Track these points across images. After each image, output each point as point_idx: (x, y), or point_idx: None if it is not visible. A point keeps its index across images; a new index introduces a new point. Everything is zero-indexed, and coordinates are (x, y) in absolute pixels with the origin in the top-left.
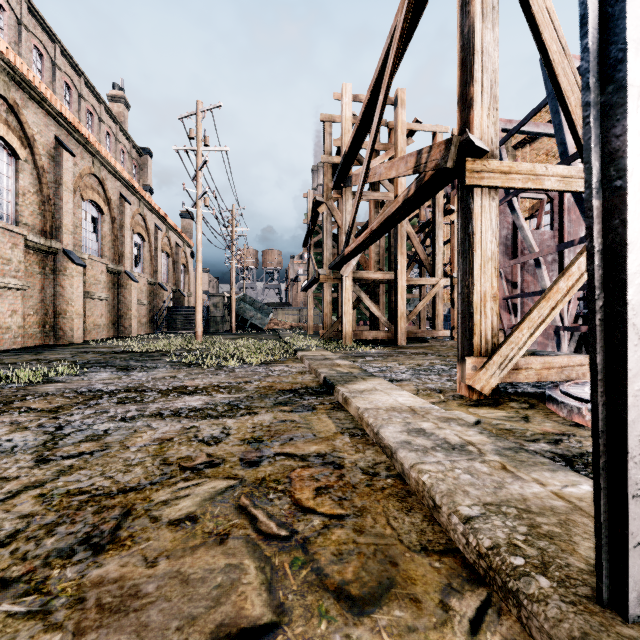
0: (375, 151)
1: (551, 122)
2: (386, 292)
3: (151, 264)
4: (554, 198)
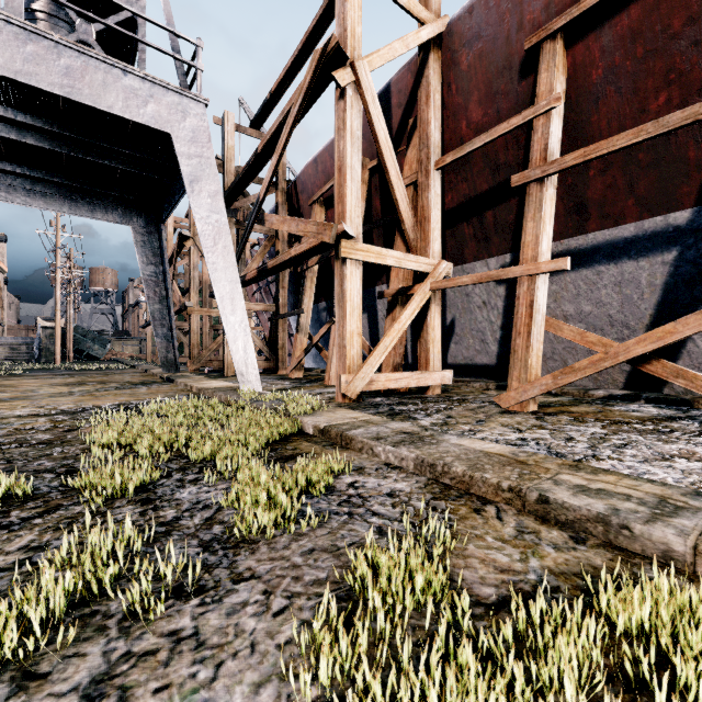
0: None
1: None
2: (214, 330)
3: None
4: None
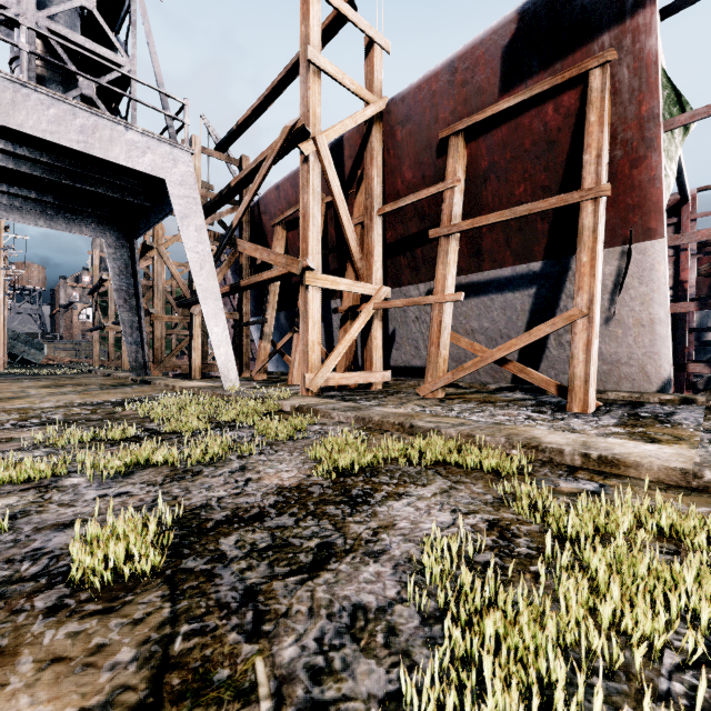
0: None
1: None
2: (166, 334)
3: None
4: None
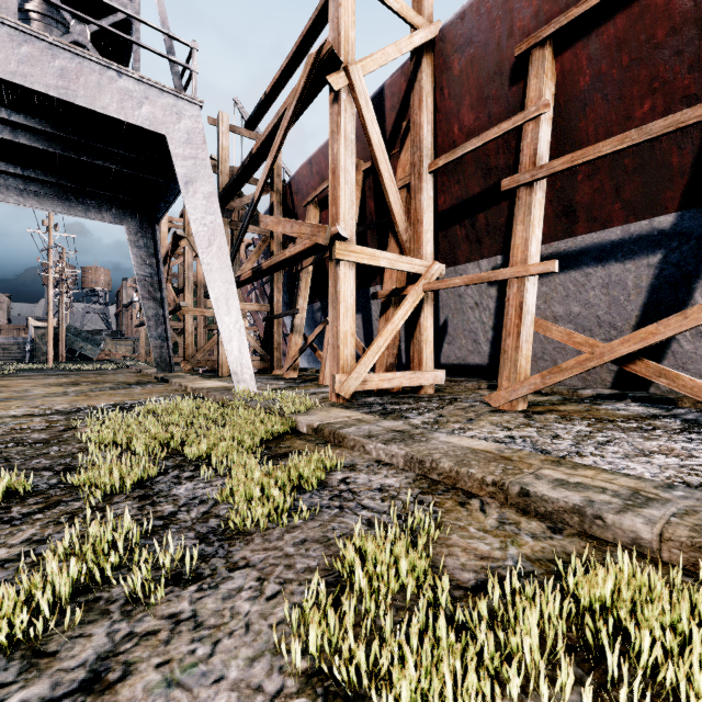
0: None
1: None
2: (208, 330)
3: None
4: None
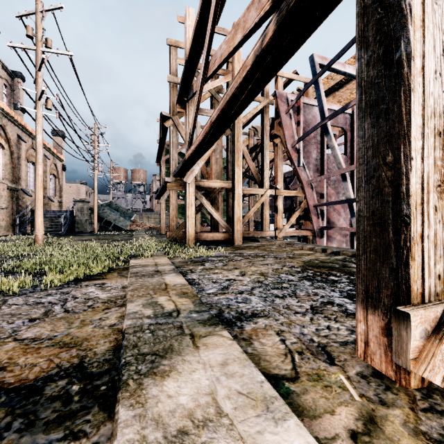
0: (215, 78)
1: (334, 86)
2: (224, 201)
3: (13, 171)
4: (347, 131)
